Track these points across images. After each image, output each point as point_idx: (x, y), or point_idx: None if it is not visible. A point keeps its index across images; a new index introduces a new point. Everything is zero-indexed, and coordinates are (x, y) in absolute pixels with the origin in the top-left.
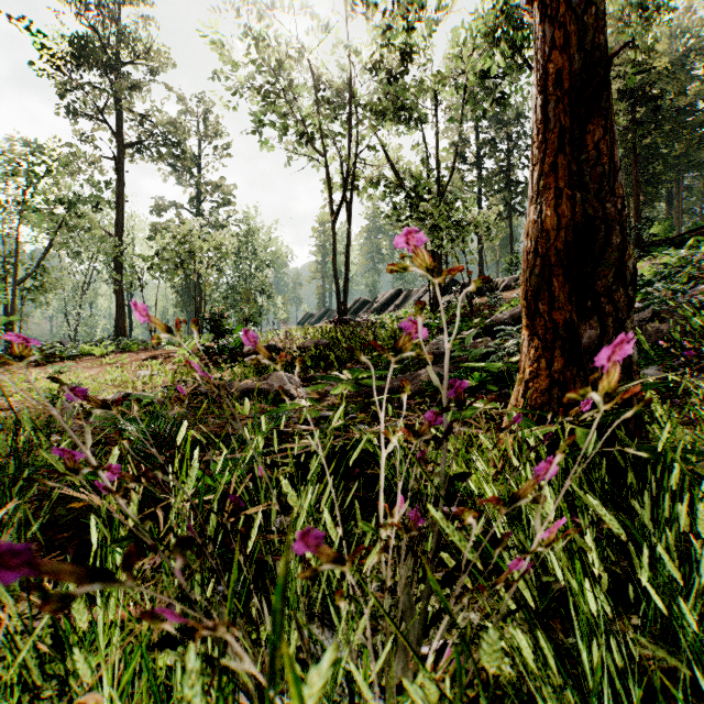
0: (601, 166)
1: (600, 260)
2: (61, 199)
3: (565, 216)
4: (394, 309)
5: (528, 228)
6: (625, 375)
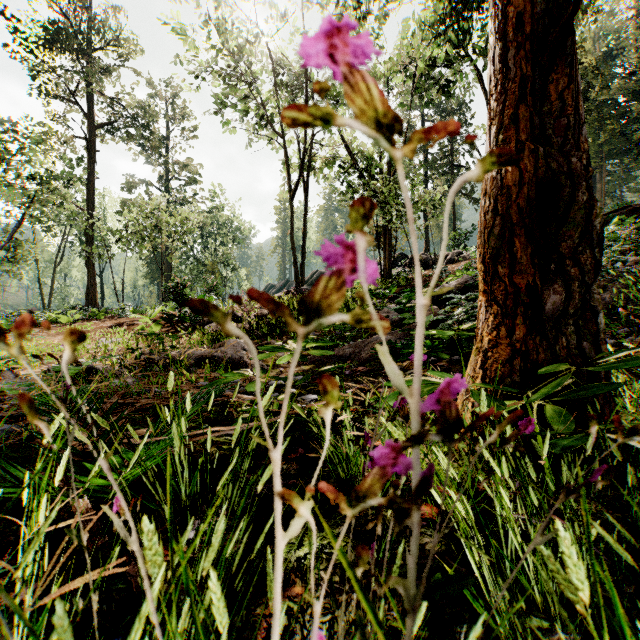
0: (565, 118)
1: (564, 219)
2: (33, 175)
3: (528, 170)
4: None
5: (486, 186)
6: (591, 344)
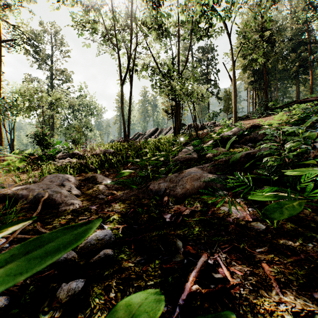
0: None
1: None
2: None
3: None
4: (154, 137)
5: None
6: None
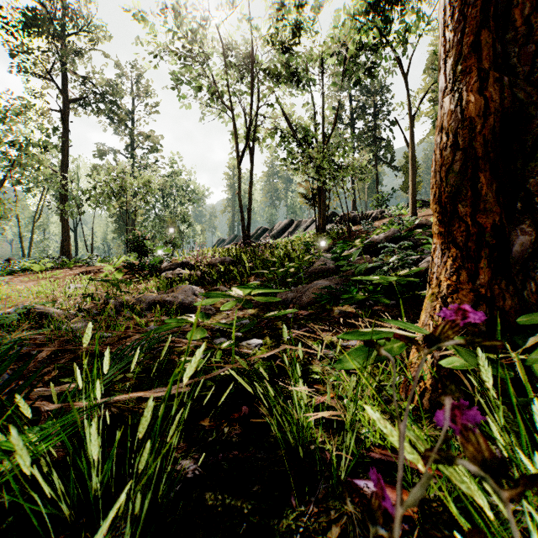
0: (531, 44)
1: (531, 153)
2: (13, 142)
3: (493, 100)
4: (288, 235)
5: (441, 121)
6: None
